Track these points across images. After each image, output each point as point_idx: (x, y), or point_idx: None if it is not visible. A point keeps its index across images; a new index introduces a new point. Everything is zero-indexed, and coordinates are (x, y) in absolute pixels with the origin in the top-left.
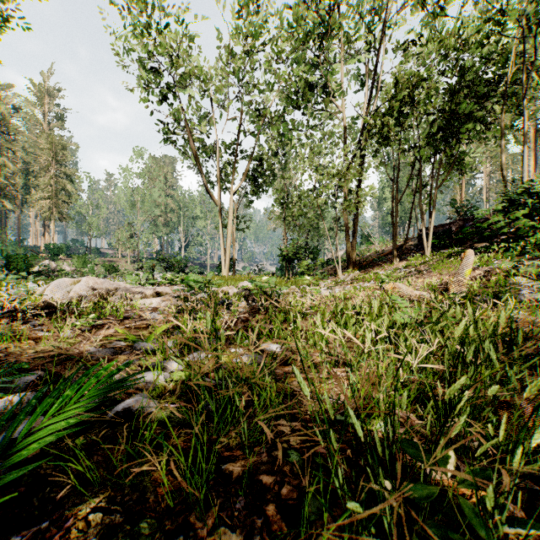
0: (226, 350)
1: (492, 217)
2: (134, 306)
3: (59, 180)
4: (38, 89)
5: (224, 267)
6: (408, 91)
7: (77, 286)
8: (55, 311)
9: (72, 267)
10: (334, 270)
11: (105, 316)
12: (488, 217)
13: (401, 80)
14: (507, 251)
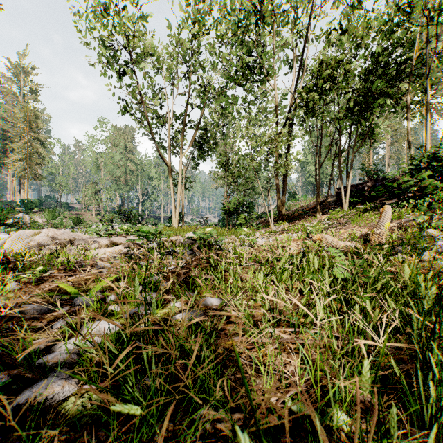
0: (167, 305)
1: (401, 177)
2: (86, 257)
3: (33, 145)
4: (15, 67)
5: (174, 219)
6: (330, 71)
7: (37, 237)
8: (8, 262)
9: (44, 219)
10: (267, 222)
11: (57, 267)
12: (397, 177)
13: (323, 62)
14: (414, 206)
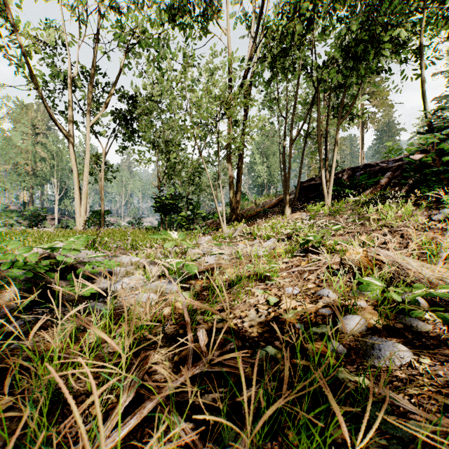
0: None
1: (439, 146)
2: None
3: None
4: None
5: (78, 219)
6: None
7: None
8: None
9: None
10: (215, 223)
11: None
12: (426, 148)
13: None
14: None
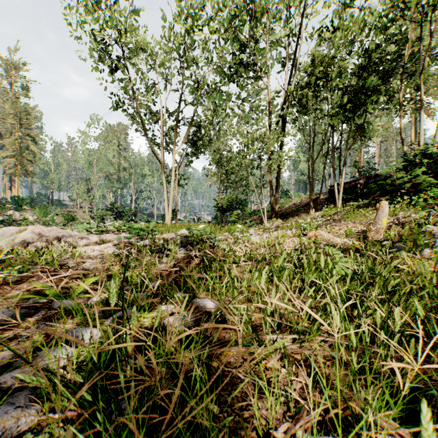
0: (155, 307)
1: (395, 174)
2: (73, 254)
3: (24, 141)
4: (5, 62)
5: (167, 216)
6: (323, 68)
7: (22, 234)
8: None
9: (35, 217)
10: (260, 219)
11: (41, 265)
12: (391, 174)
13: (317, 58)
14: (408, 202)
